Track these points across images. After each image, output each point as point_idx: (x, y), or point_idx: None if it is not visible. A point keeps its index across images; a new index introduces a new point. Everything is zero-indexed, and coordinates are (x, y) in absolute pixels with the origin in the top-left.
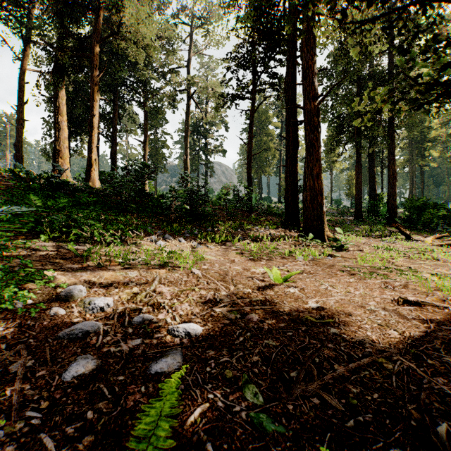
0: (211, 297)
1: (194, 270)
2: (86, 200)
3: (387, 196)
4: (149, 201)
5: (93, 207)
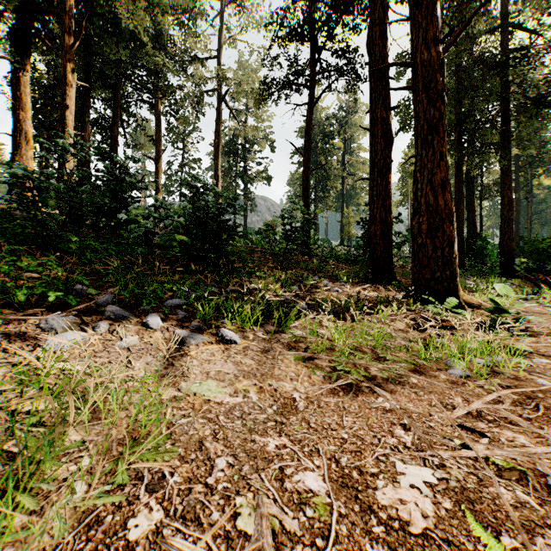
0: None
1: None
2: None
3: (500, 236)
4: None
5: None
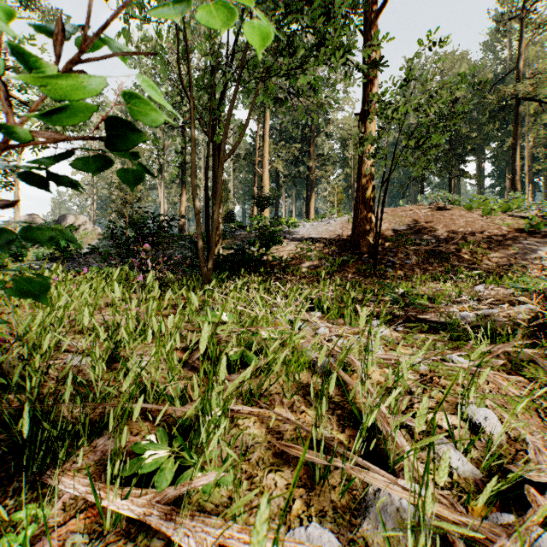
0: None
1: None
2: None
3: None
4: None
5: None
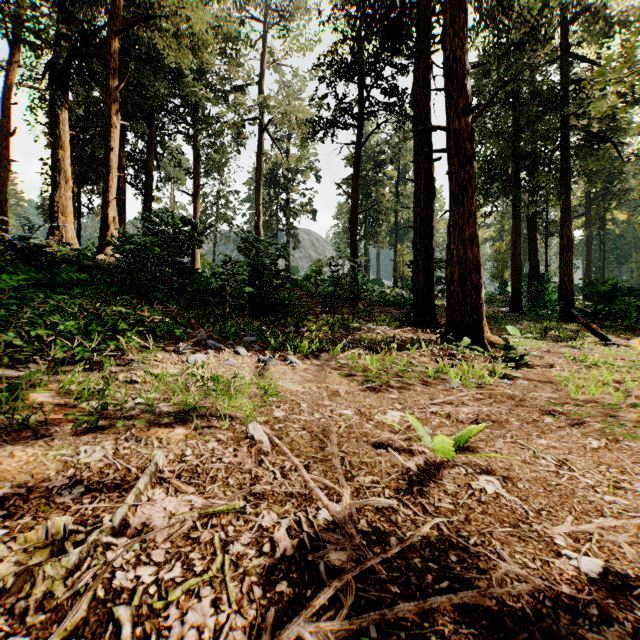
0: (290, 548)
1: (254, 431)
2: (68, 277)
3: (560, 277)
4: (194, 282)
5: (80, 290)
